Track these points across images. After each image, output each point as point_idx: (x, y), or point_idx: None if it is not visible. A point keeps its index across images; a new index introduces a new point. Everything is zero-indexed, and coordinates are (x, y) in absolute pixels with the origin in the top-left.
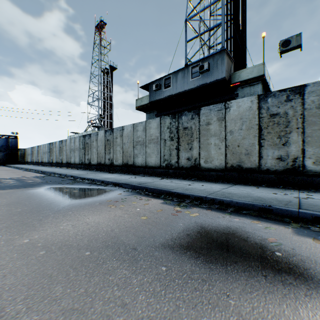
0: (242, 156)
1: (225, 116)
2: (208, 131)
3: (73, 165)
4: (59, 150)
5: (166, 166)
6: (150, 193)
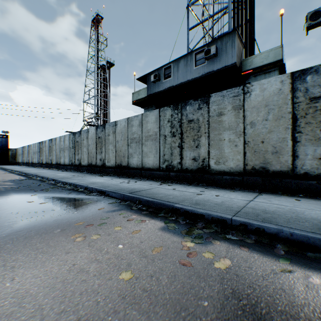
0: (267, 155)
1: (243, 104)
2: (220, 124)
3: (63, 166)
4: (49, 149)
5: (167, 168)
6: (144, 207)
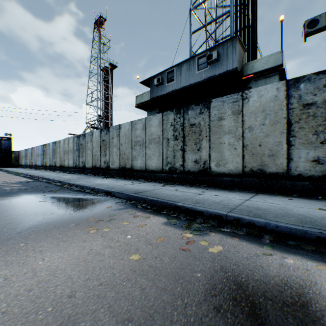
0: (264, 158)
1: (242, 109)
2: (220, 128)
3: (67, 169)
4: (52, 152)
5: (169, 170)
6: (149, 206)
